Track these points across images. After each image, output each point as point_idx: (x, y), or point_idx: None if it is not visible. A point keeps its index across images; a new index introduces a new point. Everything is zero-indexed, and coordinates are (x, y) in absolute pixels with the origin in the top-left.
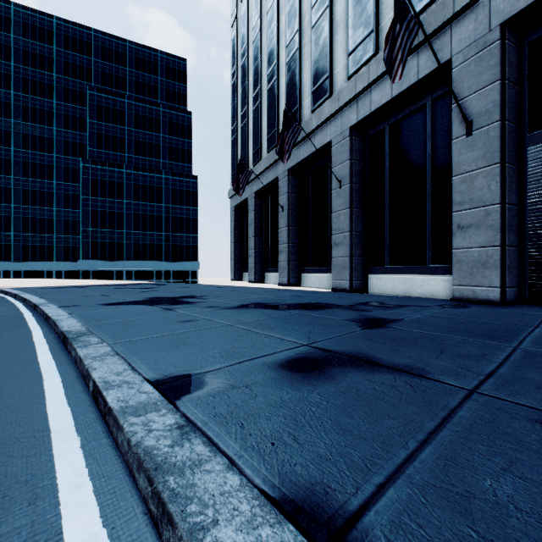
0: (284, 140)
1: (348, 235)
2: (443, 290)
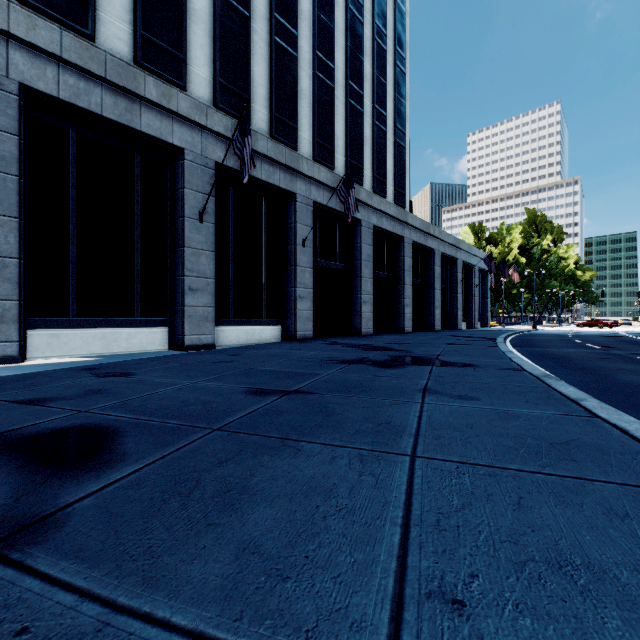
0: (245, 151)
1: (214, 282)
2: (272, 336)
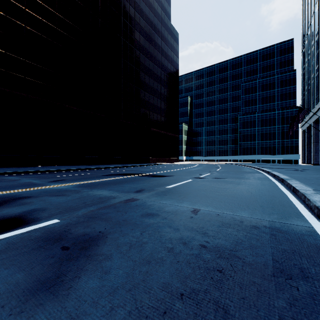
0: (294, 124)
1: None
2: None
